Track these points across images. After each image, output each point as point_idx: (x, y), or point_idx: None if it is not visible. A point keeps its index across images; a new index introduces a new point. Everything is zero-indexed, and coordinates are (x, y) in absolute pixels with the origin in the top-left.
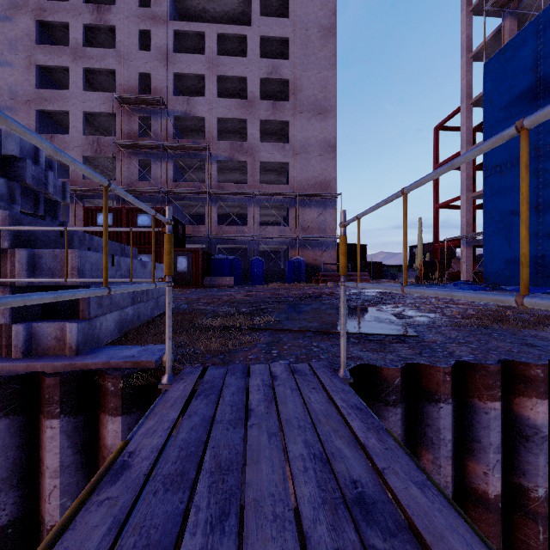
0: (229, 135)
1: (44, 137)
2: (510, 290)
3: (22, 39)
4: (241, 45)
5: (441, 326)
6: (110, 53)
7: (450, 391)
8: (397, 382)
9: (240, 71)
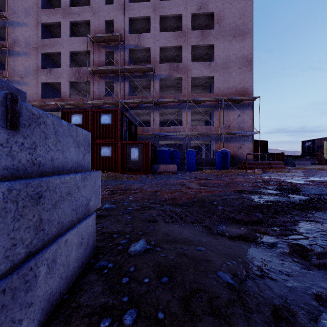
0: (167, 62)
1: (45, 71)
2: None
3: (33, 7)
4: None
5: None
6: (86, 9)
7: None
8: None
9: (176, 10)
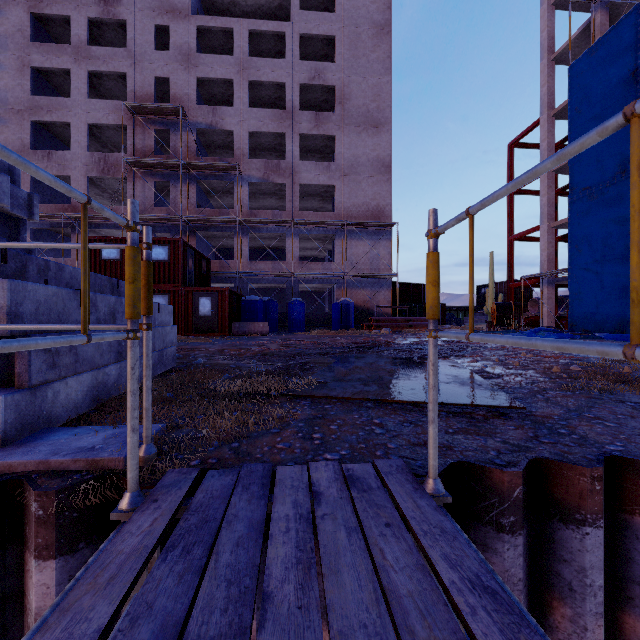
0: (264, 153)
1: (40, 154)
2: (607, 339)
3: (14, 36)
4: (278, 44)
5: (547, 391)
6: (120, 53)
7: (601, 507)
8: (517, 494)
9: (276, 76)
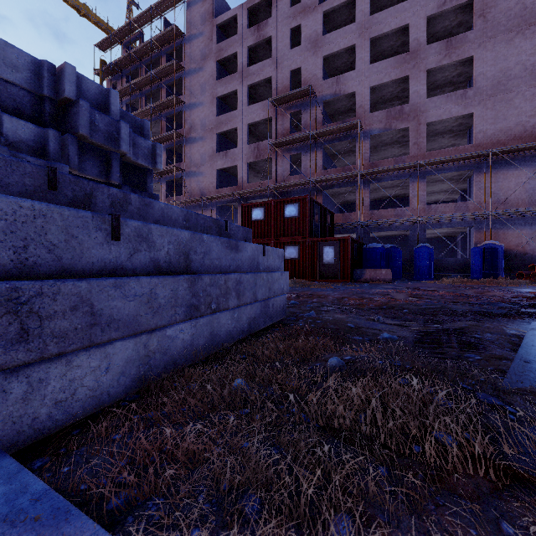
0: (385, 105)
1: (221, 155)
2: None
3: (208, 81)
4: None
5: None
6: (267, 63)
7: None
8: None
9: (398, 21)
